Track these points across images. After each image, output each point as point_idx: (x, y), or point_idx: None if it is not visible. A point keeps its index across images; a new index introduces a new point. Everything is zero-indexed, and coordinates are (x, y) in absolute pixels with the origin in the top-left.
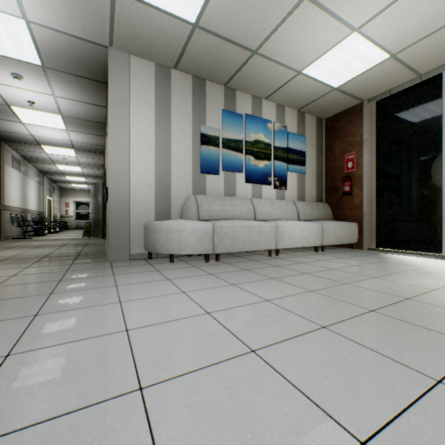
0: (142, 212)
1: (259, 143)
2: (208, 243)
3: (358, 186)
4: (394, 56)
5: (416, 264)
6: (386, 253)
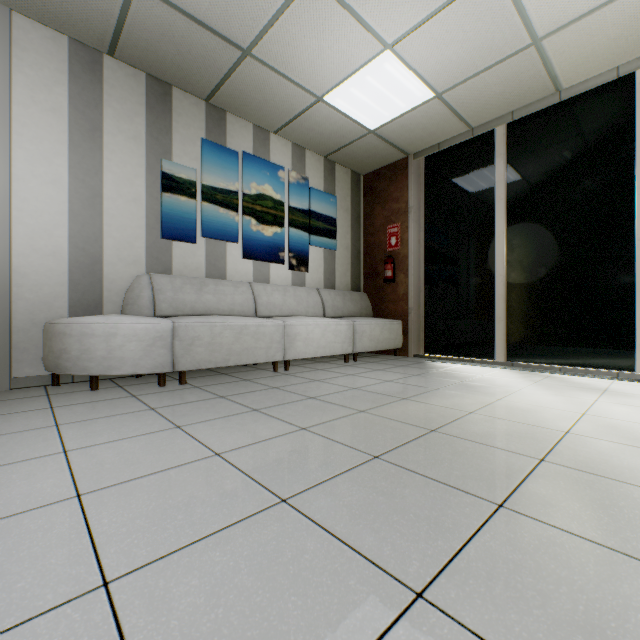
0: (41, 301)
1: (264, 199)
2: (163, 355)
3: (403, 271)
4: (440, 97)
5: (463, 375)
6: (435, 361)
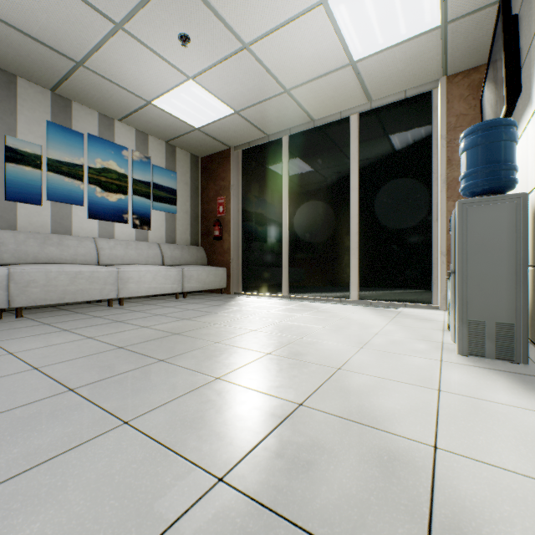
0: None
1: (109, 172)
2: None
3: (227, 231)
4: (239, 113)
5: (248, 305)
6: (244, 296)
